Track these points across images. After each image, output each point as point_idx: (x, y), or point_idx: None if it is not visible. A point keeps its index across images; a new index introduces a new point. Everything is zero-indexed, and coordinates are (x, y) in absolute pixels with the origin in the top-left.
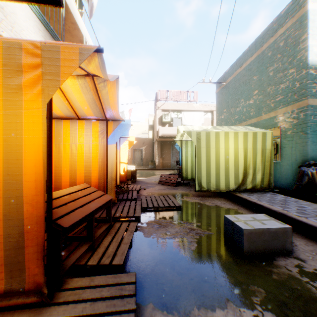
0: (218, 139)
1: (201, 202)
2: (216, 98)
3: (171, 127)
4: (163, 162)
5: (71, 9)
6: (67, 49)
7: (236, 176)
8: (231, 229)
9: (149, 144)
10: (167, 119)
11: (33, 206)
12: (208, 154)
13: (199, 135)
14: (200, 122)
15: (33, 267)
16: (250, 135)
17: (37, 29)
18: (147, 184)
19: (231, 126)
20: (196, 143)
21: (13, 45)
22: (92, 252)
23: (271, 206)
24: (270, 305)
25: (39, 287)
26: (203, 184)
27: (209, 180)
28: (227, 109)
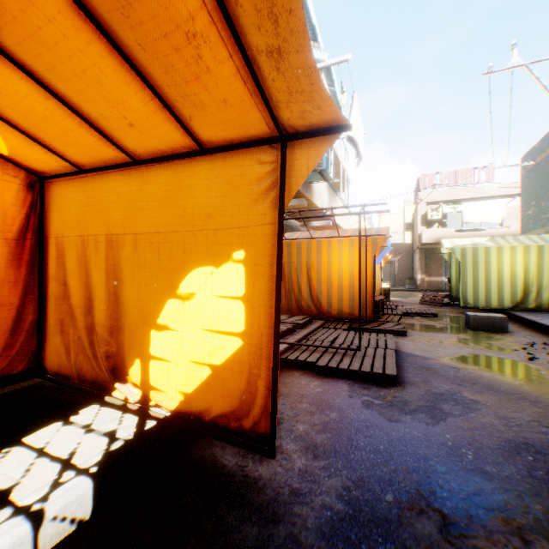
0: (488, 255)
1: (462, 316)
2: (519, 183)
3: (442, 228)
4: (428, 280)
5: (335, 150)
6: (380, 238)
7: (512, 293)
8: (466, 319)
9: (406, 253)
10: (436, 216)
11: (368, 290)
12: (475, 270)
13: (463, 252)
14: (498, 216)
15: (368, 310)
16: (532, 249)
17: (326, 189)
18: (404, 303)
19: (539, 227)
20: (460, 260)
21: (363, 239)
22: (379, 319)
23: (530, 317)
24: (466, 336)
25: (370, 317)
26: (468, 300)
27: (476, 296)
28: (534, 202)
